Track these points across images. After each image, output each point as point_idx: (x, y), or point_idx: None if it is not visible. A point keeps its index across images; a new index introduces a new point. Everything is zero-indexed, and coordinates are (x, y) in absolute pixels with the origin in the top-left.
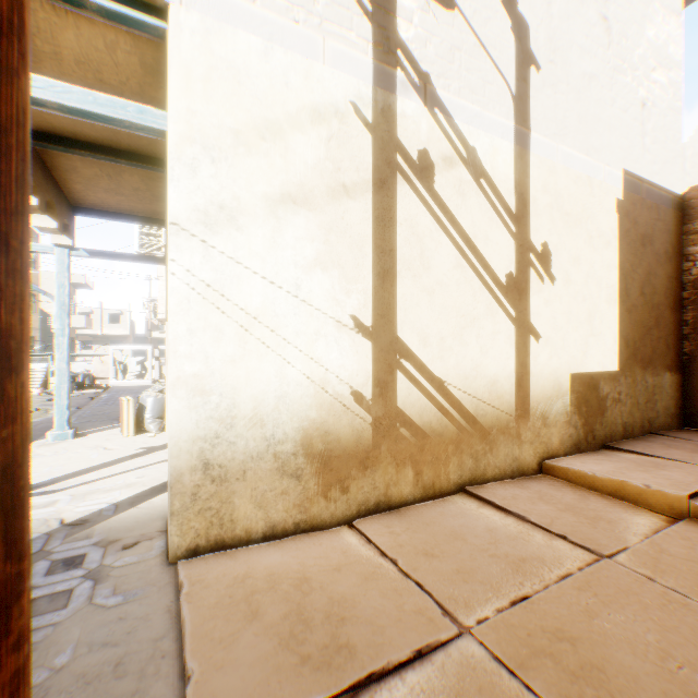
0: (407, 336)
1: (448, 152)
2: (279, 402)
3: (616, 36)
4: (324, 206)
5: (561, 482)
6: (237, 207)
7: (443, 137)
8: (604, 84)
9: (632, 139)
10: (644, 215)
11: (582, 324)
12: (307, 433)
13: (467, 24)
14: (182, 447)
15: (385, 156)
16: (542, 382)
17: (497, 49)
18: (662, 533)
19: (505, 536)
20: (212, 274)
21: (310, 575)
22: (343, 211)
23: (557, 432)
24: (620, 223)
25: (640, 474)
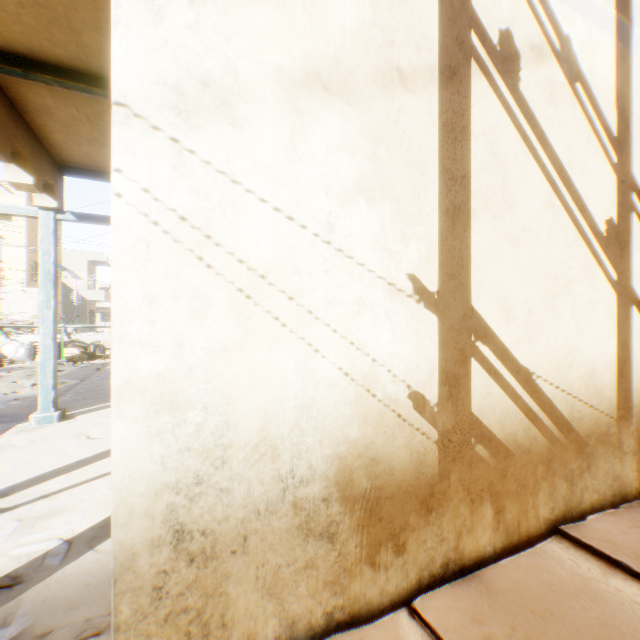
0: (484, 307)
1: (536, 39)
2: (301, 417)
3: None
4: (370, 100)
5: None
6: (232, 87)
7: (530, 17)
8: None
9: None
10: None
11: None
12: (344, 463)
13: None
14: (135, 506)
15: (455, 33)
16: None
17: None
18: None
19: None
20: (188, 198)
21: None
22: (396, 110)
23: None
24: None
25: None
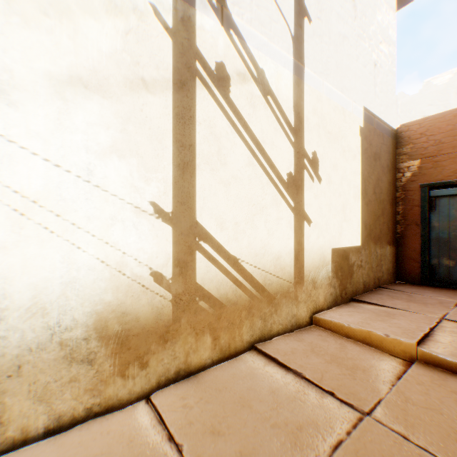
0: (206, 221)
1: (242, 69)
2: (67, 289)
3: (360, 13)
4: (121, 96)
5: (326, 332)
6: (9, 81)
7: (237, 56)
8: (353, 44)
9: (369, 86)
10: (375, 139)
11: (339, 213)
12: (101, 316)
13: None
14: None
15: (185, 61)
16: (313, 255)
17: None
18: (403, 379)
19: (285, 397)
20: None
21: None
22: (141, 103)
23: (323, 292)
24: (362, 143)
25: (381, 324)
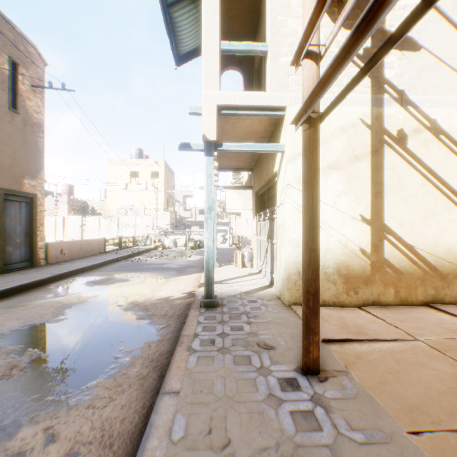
0: (389, 223)
1: (416, 126)
2: (326, 251)
3: None
4: (346, 167)
5: None
6: None
7: (412, 119)
8: None
9: None
10: None
11: None
12: (338, 265)
13: (429, 53)
14: (291, 265)
15: (377, 138)
16: None
17: (452, 58)
18: None
19: (448, 322)
20: (301, 201)
21: (344, 317)
22: (355, 168)
23: None
24: None
25: None
